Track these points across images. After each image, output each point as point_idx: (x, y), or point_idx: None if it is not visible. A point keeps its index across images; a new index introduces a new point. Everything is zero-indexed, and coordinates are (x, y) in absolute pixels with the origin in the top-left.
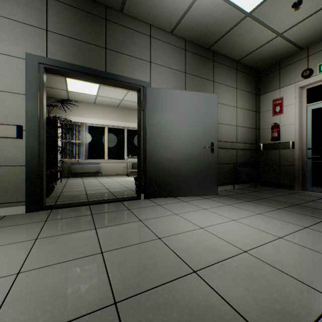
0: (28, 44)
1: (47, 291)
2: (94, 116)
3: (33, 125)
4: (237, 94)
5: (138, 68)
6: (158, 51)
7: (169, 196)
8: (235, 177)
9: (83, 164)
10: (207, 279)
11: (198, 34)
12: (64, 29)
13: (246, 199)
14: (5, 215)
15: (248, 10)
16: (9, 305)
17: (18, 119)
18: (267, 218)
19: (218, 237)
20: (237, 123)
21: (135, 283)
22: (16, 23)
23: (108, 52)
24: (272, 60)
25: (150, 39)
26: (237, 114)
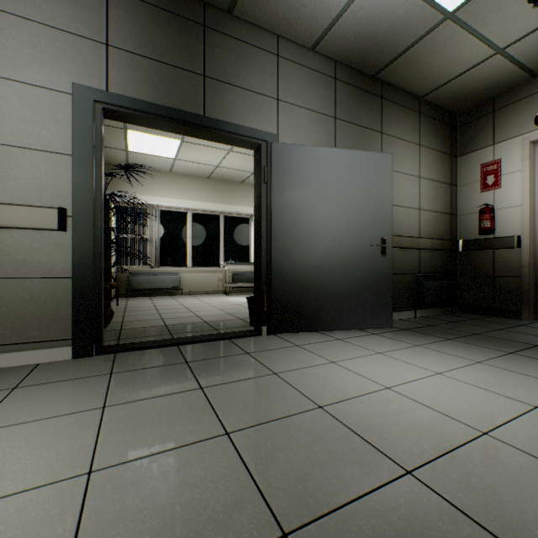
0: (77, 68)
1: (151, 508)
2: (169, 194)
3: (85, 207)
4: (421, 154)
5: (257, 110)
6: (291, 80)
7: (311, 330)
8: (418, 297)
9: (151, 275)
10: (437, 488)
11: (358, 51)
12: (136, 43)
13: (445, 335)
14: (39, 362)
15: (450, 7)
16: (90, 537)
17: (60, 197)
18: (496, 369)
19: (424, 406)
20: (421, 204)
21: (308, 495)
22: (57, 32)
23: (209, 82)
24: (481, 96)
25: (277, 61)
26: (421, 189)
